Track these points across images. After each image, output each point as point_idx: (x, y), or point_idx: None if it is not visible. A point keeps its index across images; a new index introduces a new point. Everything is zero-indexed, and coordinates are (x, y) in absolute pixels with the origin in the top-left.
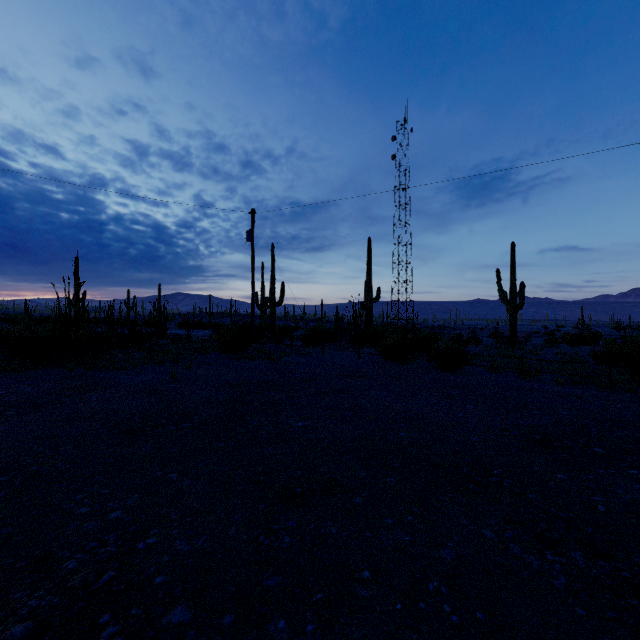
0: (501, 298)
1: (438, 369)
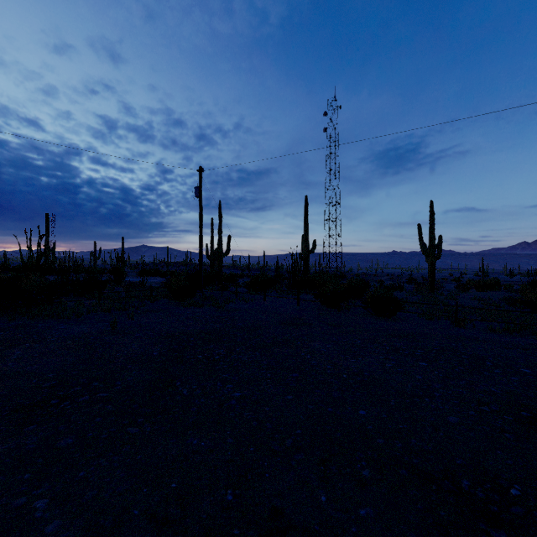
0: (422, 249)
1: (373, 315)
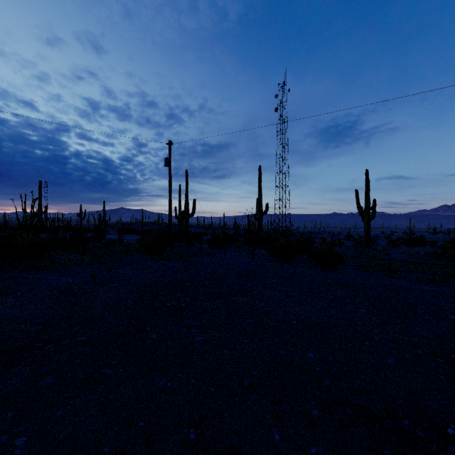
0: (359, 211)
1: (318, 268)
